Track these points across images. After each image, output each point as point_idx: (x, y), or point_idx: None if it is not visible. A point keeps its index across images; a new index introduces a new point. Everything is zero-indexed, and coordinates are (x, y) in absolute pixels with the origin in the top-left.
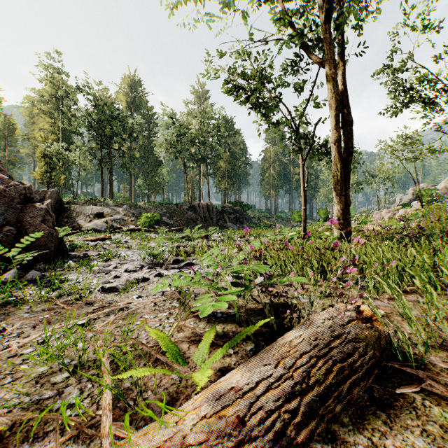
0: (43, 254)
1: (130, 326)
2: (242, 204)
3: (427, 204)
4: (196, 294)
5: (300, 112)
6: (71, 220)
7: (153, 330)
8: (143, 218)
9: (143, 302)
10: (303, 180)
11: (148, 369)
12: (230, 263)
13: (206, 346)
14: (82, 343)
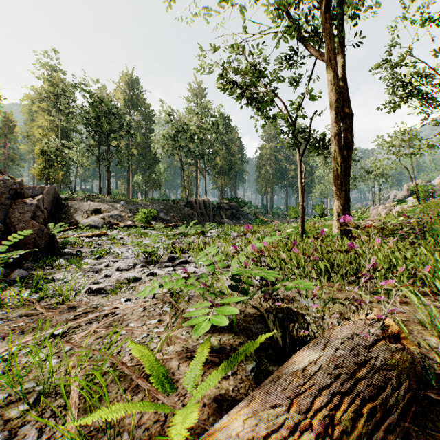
0: (33, 251)
1: (114, 337)
2: (238, 200)
3: (423, 200)
4: (190, 296)
5: (299, 105)
6: (68, 216)
7: (137, 345)
8: (140, 214)
9: (131, 306)
10: (301, 176)
11: (123, 406)
12: (227, 261)
13: (199, 366)
14: (50, 364)
